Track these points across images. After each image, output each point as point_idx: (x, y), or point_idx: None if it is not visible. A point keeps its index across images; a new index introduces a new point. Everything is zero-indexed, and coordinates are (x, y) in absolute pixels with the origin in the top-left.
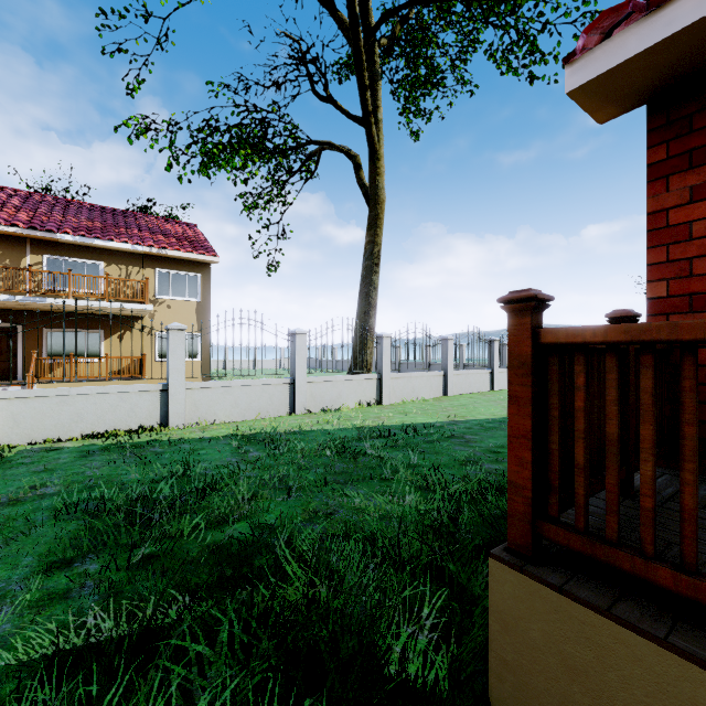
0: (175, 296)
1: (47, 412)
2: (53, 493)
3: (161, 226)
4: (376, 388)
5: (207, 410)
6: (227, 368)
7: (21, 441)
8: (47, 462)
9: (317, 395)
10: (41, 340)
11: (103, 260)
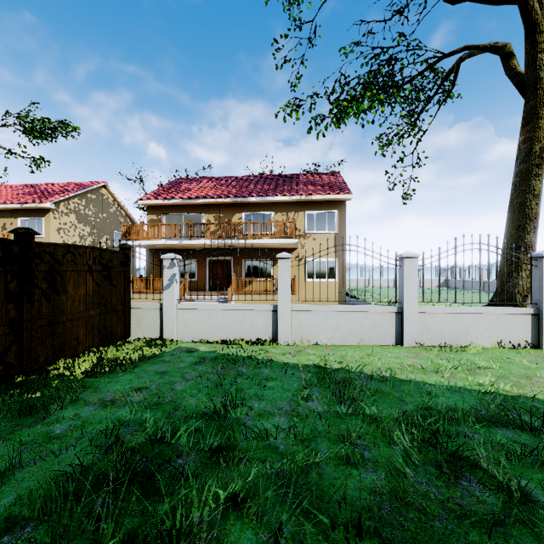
0: (319, 230)
1: (202, 320)
2: (134, 402)
3: (312, 179)
4: (530, 327)
5: (310, 332)
6: (371, 286)
7: (188, 339)
8: (173, 364)
9: (432, 328)
10: (241, 266)
11: (273, 211)
